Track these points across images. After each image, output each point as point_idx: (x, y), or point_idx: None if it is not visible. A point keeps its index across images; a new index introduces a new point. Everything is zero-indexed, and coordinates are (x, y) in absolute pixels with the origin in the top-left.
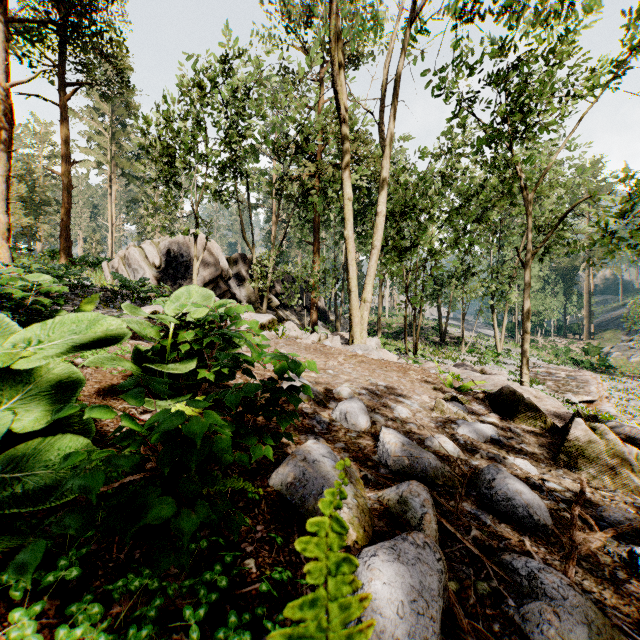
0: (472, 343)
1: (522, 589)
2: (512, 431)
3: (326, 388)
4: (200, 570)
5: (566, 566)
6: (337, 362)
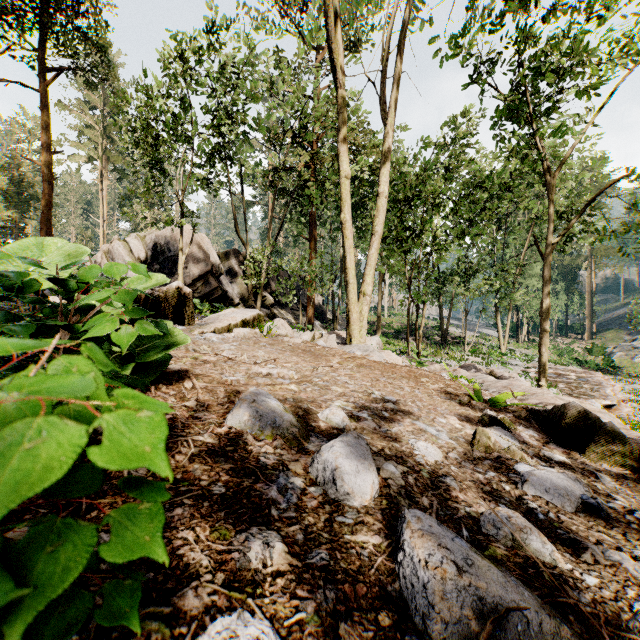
0: (474, 343)
1: None
2: (601, 481)
3: (308, 410)
4: None
5: None
6: (329, 367)
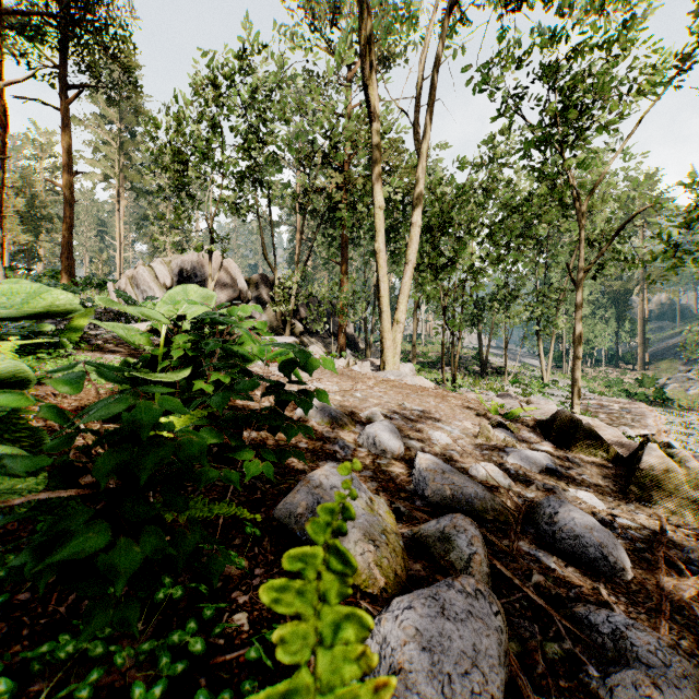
0: (516, 373)
1: (605, 652)
2: (570, 461)
3: (352, 412)
4: (170, 628)
5: (656, 621)
6: (366, 386)
